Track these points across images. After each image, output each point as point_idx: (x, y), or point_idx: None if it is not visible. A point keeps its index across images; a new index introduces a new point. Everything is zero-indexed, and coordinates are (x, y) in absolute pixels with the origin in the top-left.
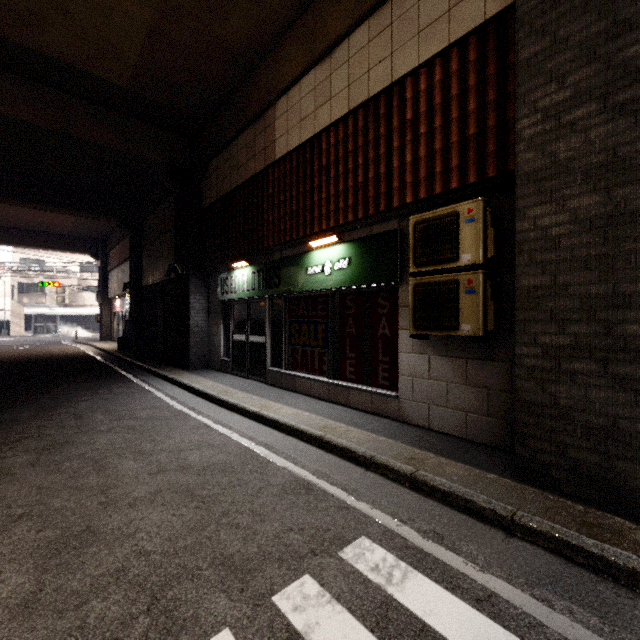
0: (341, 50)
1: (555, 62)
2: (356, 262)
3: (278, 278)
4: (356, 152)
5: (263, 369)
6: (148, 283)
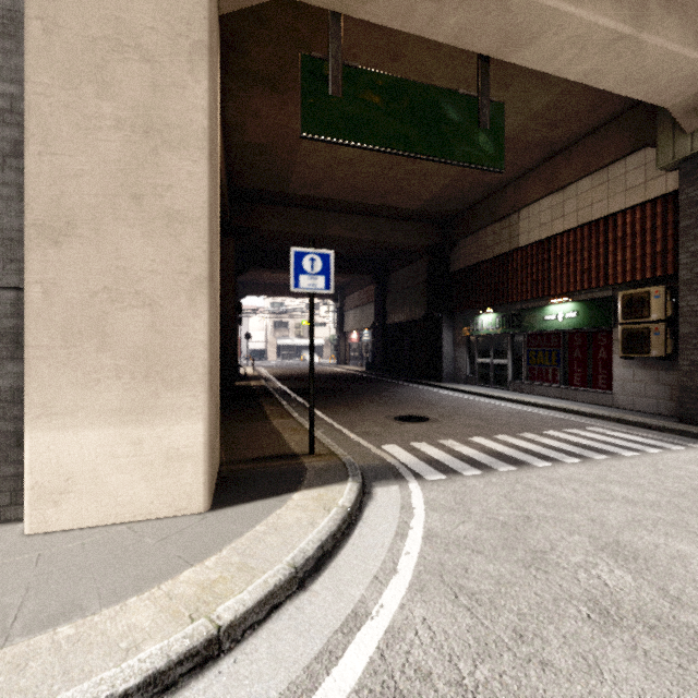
0: (571, 189)
1: (696, 231)
2: (582, 314)
3: (519, 322)
4: (582, 250)
5: (505, 381)
6: (393, 322)
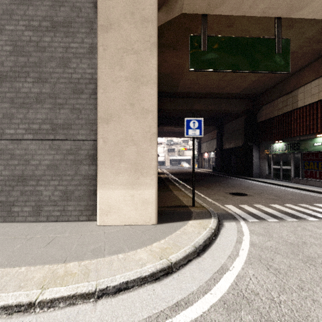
0: None
1: None
2: None
3: (298, 147)
4: None
5: (289, 178)
6: (226, 148)
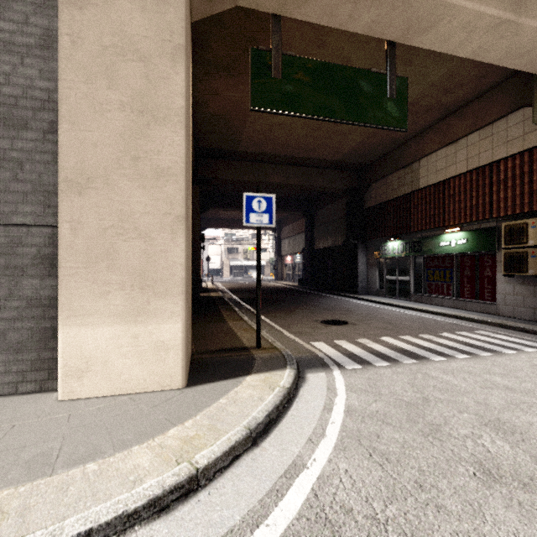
0: (462, 142)
1: None
2: (471, 241)
3: (420, 247)
4: (471, 190)
5: (408, 294)
6: (319, 248)
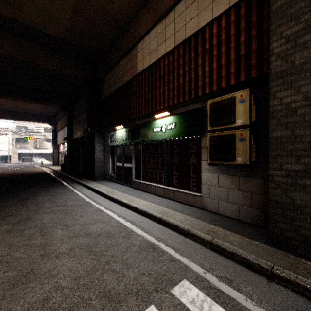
0: (171, 15)
1: (293, 9)
2: (179, 125)
3: (138, 134)
4: (179, 67)
5: (131, 180)
6: (75, 137)
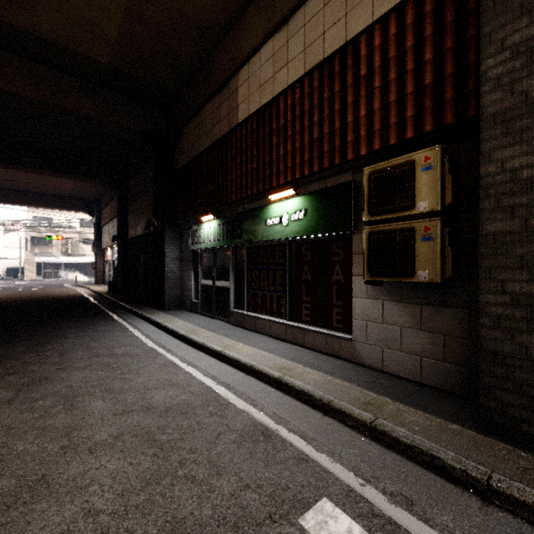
0: (297, 17)
1: None
2: (311, 213)
3: (240, 229)
4: (312, 110)
5: (227, 310)
6: (132, 236)
